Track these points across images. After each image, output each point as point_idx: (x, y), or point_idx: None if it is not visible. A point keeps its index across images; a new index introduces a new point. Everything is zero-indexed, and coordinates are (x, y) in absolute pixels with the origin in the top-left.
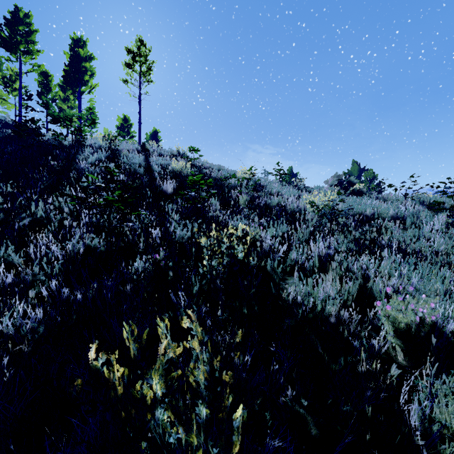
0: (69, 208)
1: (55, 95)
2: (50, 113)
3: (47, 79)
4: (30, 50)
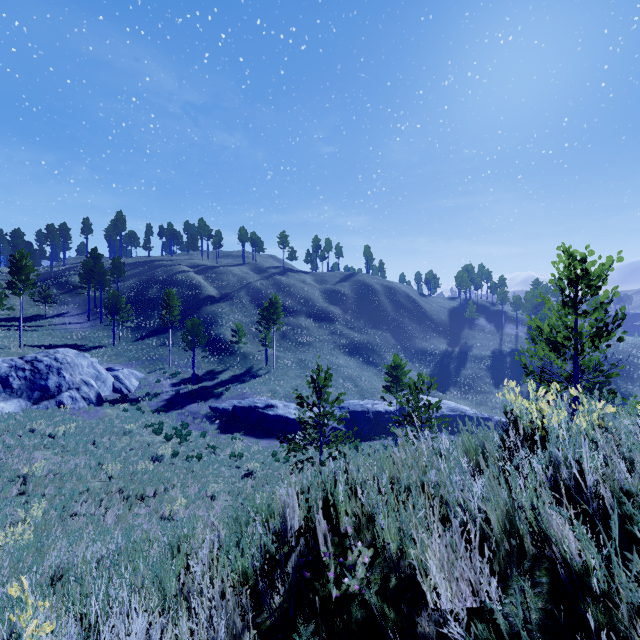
0: None
1: None
2: None
3: None
4: None
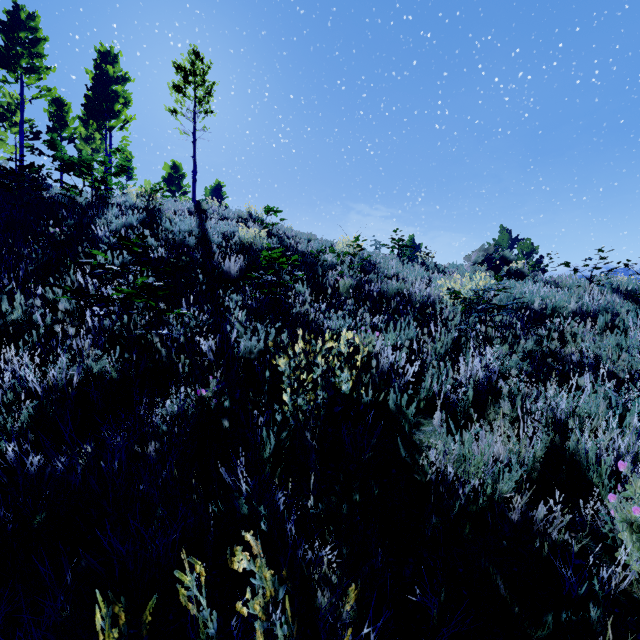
0: (69, 302)
1: (74, 132)
2: (57, 156)
3: (61, 110)
4: (36, 67)
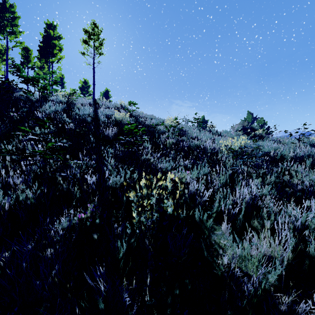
0: None
1: (34, 64)
2: (21, 75)
3: (27, 53)
4: (14, 31)
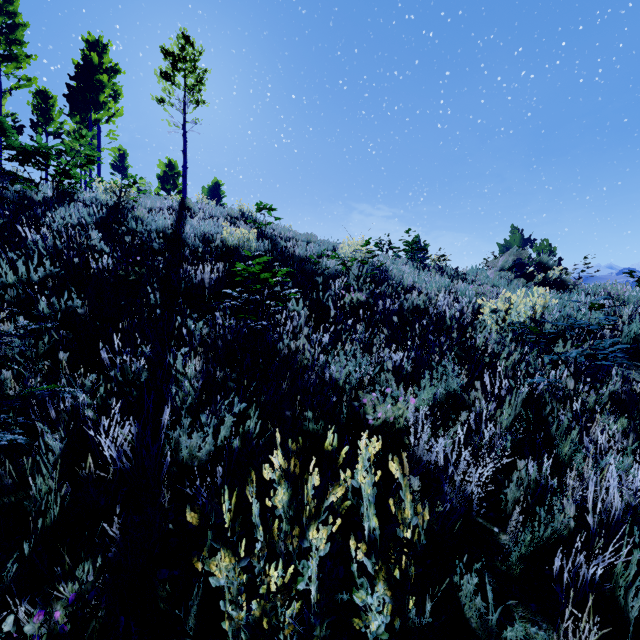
0: None
1: (60, 127)
2: (9, 143)
3: (46, 102)
4: (14, 54)
